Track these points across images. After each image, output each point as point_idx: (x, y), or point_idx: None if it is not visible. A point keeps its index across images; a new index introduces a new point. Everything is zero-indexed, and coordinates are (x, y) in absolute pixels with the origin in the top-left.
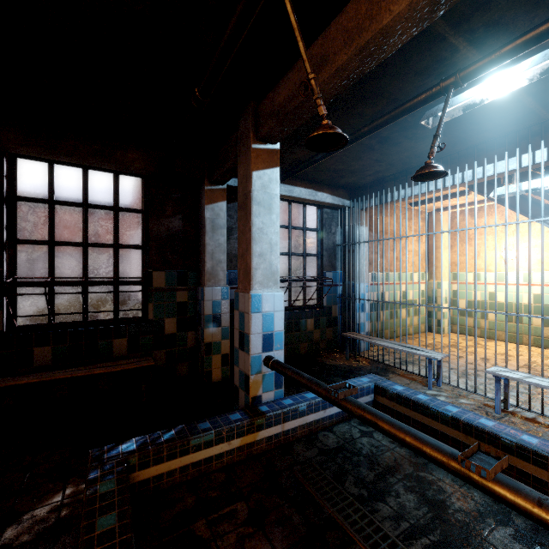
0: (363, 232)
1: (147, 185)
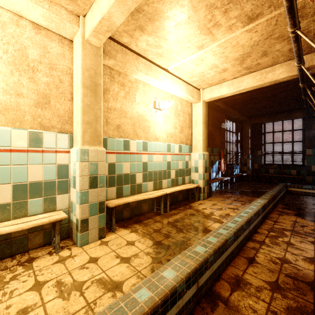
0: None
1: (304, 120)
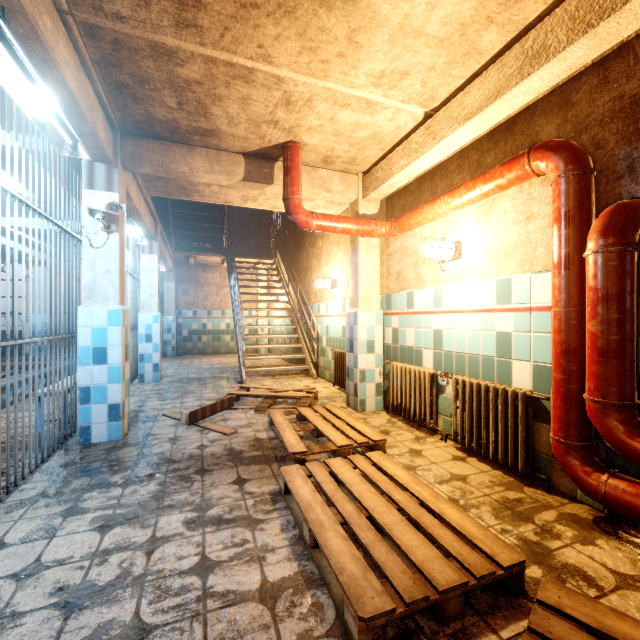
0: (171, 285)
1: None
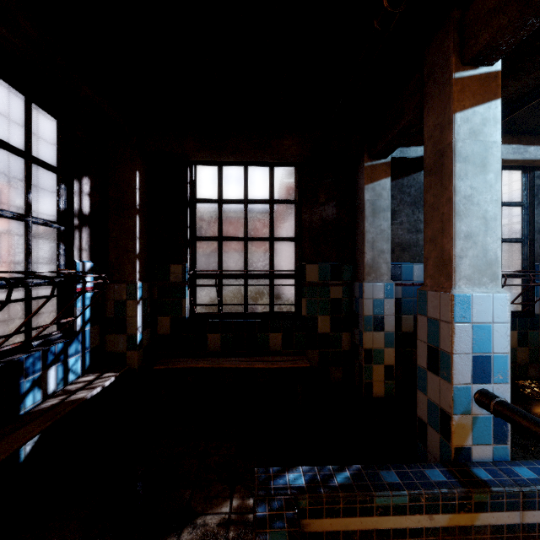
0: None
1: (299, 174)
